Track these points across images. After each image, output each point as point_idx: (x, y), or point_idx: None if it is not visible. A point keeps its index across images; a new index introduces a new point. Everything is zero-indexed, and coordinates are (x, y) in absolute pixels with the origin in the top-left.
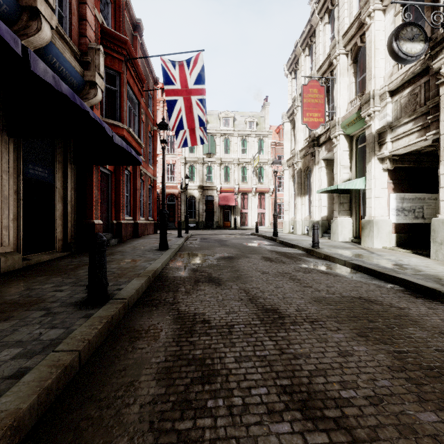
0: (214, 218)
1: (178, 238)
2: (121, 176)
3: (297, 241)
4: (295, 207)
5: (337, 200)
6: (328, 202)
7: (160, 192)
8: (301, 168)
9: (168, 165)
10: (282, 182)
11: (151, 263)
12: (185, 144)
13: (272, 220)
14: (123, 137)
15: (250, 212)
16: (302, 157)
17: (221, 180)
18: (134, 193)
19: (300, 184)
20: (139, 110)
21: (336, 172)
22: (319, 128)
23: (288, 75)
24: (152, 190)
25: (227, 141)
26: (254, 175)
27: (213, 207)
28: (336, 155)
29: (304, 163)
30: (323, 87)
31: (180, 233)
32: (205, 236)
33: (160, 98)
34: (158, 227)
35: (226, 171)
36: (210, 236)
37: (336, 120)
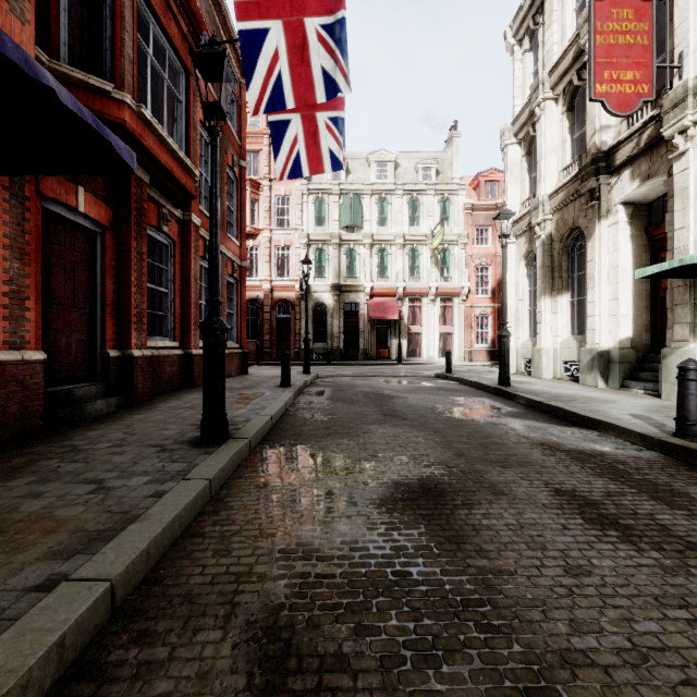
0: (359, 342)
1: (281, 389)
2: (132, 240)
3: (580, 402)
4: (530, 319)
5: (688, 297)
6: (634, 306)
7: (264, 297)
8: (552, 235)
9: (278, 249)
10: (485, 276)
11: (43, 595)
12: (296, 171)
13: (467, 346)
14: (122, 128)
15: (426, 332)
16: (556, 208)
17: (373, 275)
18: (185, 287)
19: (550, 268)
20: (186, 90)
21: (682, 223)
22: (610, 132)
23: (514, 48)
24: (237, 287)
25: (382, 205)
26: (434, 265)
27: (358, 324)
28: (682, 178)
29: (562, 221)
30: (648, 2)
31: (285, 377)
32: (342, 383)
33: (264, 129)
34: (259, 359)
35: (381, 258)
36: (354, 383)
37: (689, 83)
